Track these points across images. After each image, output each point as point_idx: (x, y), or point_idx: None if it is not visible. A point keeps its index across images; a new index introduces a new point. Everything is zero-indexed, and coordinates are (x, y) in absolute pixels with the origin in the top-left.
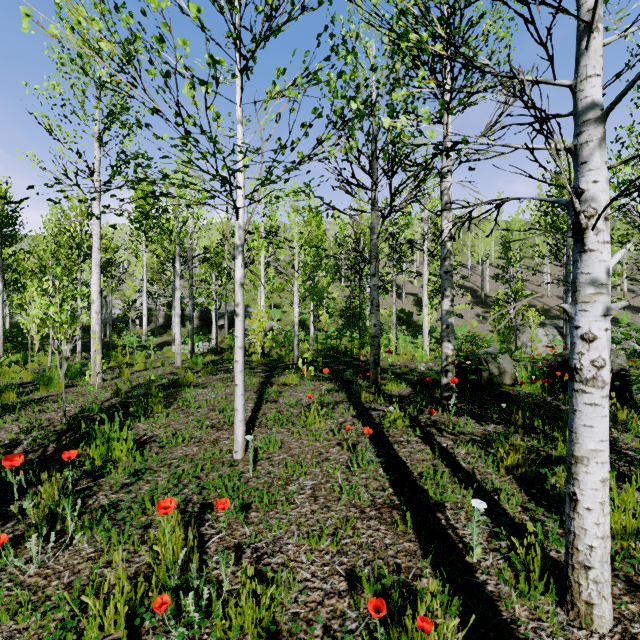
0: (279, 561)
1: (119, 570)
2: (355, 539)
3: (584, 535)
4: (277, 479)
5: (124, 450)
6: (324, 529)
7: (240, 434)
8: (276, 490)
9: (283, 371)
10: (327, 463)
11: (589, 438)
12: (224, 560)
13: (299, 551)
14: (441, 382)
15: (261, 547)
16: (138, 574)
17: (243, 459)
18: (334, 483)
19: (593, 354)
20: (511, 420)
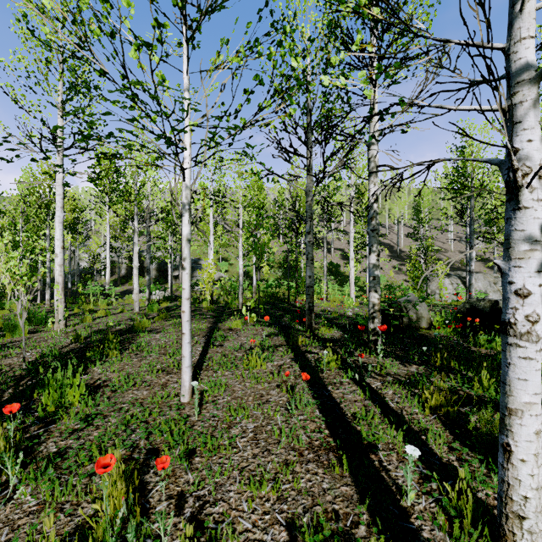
0: (221, 510)
1: (53, 534)
2: (294, 484)
3: (518, 486)
4: (221, 423)
5: (77, 395)
6: (265, 474)
7: (187, 379)
8: (219, 435)
9: (229, 317)
10: (268, 405)
11: (523, 391)
12: (163, 519)
13: (240, 498)
14: (368, 327)
15: (203, 495)
16: (79, 529)
17: (190, 402)
18: (274, 425)
19: (527, 309)
20: (430, 361)
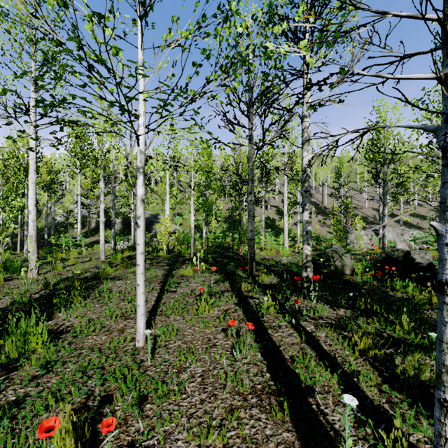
0: None
1: None
2: (239, 432)
3: None
4: (171, 368)
5: (39, 342)
6: (211, 422)
7: (141, 326)
8: (169, 382)
9: (182, 264)
10: (214, 349)
11: None
12: None
13: None
14: (302, 275)
15: (153, 445)
16: None
17: (144, 347)
18: (220, 369)
19: None
20: (355, 305)
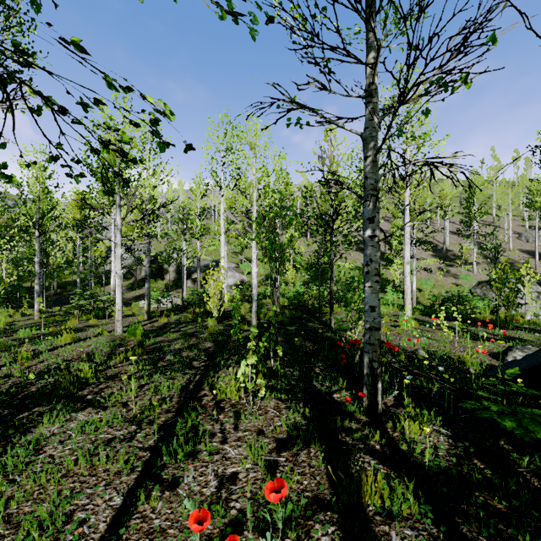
0: None
1: None
2: None
3: None
4: None
5: None
6: None
7: None
8: None
9: (230, 357)
10: None
11: None
12: None
13: None
14: None
15: None
16: None
17: None
18: None
19: None
20: None
